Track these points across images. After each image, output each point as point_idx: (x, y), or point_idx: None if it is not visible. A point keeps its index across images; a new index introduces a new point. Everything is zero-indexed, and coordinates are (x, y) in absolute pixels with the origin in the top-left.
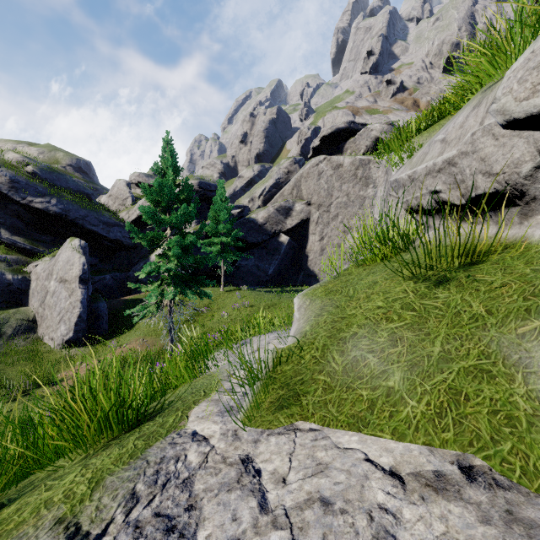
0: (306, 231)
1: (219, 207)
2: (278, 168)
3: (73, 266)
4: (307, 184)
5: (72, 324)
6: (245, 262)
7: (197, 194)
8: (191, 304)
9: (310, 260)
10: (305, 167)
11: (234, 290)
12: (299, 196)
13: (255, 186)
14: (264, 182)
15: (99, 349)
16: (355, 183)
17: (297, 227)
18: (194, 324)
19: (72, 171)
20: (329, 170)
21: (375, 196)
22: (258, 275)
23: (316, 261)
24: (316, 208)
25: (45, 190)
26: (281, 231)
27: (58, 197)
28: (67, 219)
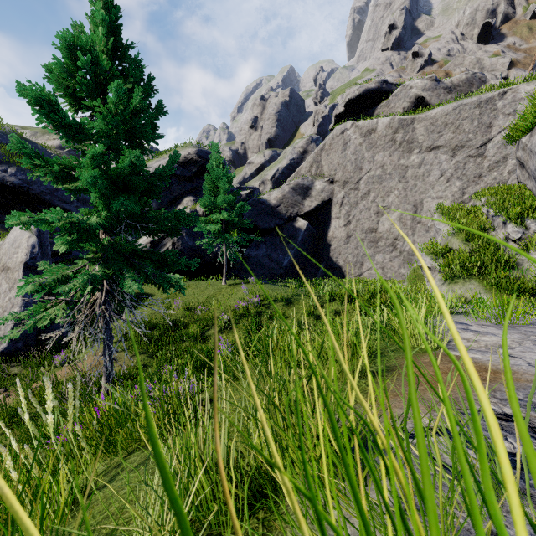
0: (328, 215)
1: (220, 174)
2: (293, 147)
3: (19, 248)
4: (329, 158)
5: (7, 329)
6: (255, 252)
7: (196, 165)
8: (182, 301)
9: (332, 249)
10: (325, 139)
11: (240, 284)
12: (320, 173)
13: (266, 168)
14: (277, 163)
15: (43, 366)
16: (393, 150)
17: (317, 210)
18: (180, 331)
19: (66, 155)
20: (358, 137)
21: (421, 163)
22: (270, 267)
23: (341, 250)
24: (341, 186)
25: (2, 156)
26: (298, 215)
27: (20, 166)
28: (30, 194)
